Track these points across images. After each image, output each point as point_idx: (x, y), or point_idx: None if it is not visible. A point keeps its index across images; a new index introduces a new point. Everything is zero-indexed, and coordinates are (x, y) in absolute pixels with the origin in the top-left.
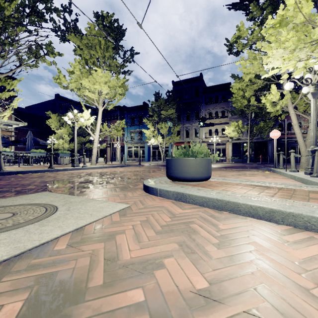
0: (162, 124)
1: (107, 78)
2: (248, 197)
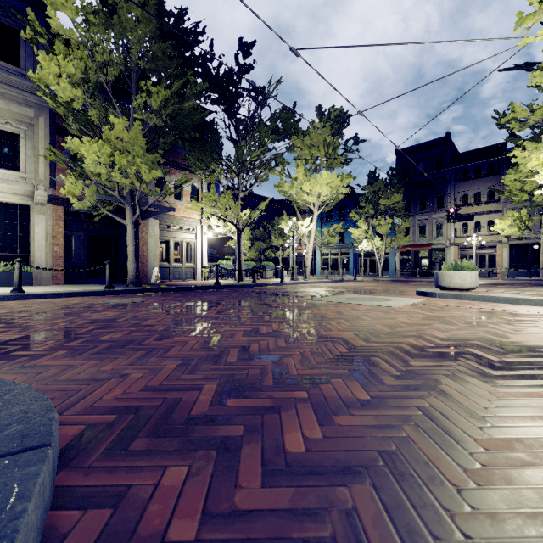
0: (380, 219)
1: (331, 179)
2: (506, 296)
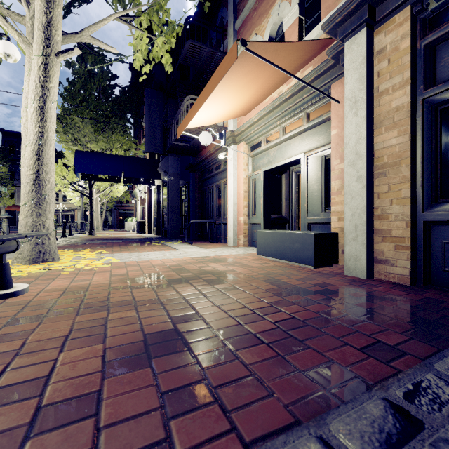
0: None
1: None
2: None
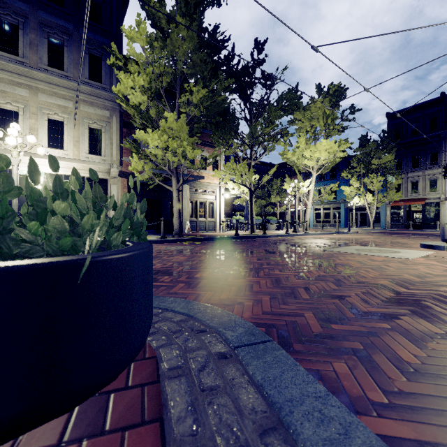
0: (372, 177)
1: (330, 145)
2: None
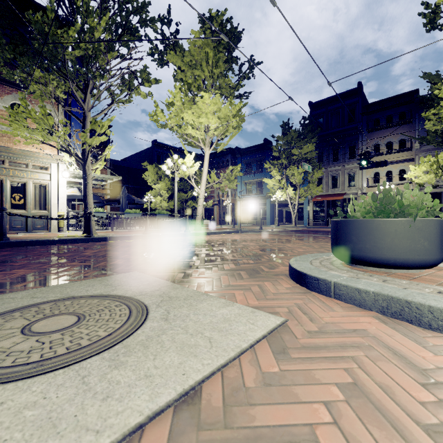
0: (293, 169)
1: (217, 105)
2: None
